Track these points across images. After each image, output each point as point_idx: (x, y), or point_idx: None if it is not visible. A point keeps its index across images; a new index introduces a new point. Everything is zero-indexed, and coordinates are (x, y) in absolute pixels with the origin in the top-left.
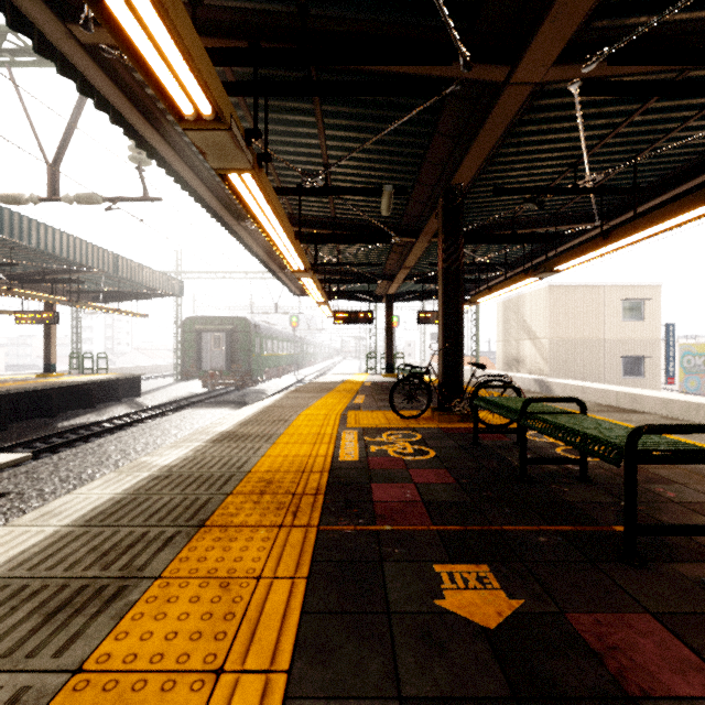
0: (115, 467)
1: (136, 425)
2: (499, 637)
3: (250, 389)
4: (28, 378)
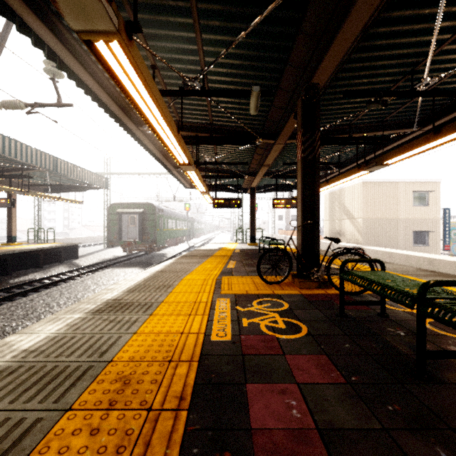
0: (37, 319)
1: (67, 281)
2: None
3: (156, 253)
4: None
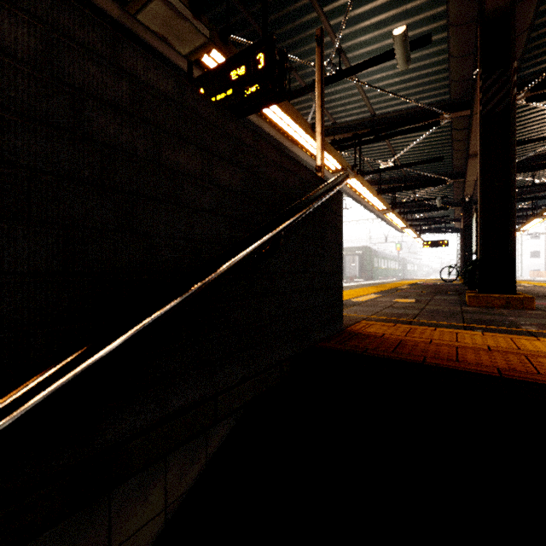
0: None
1: None
2: (431, 286)
3: None
4: None
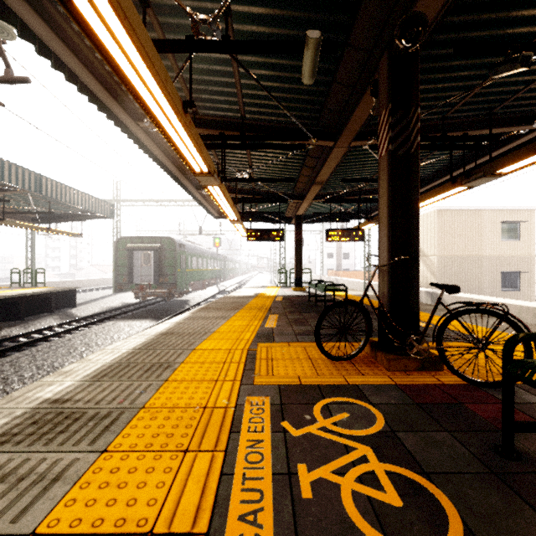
0: None
1: (51, 340)
2: None
3: (176, 299)
4: None
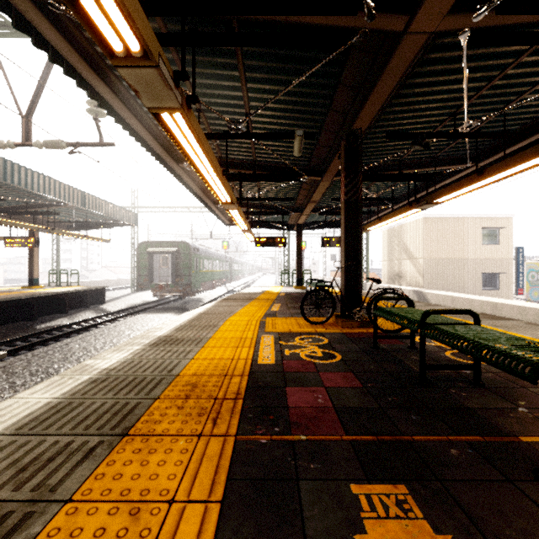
0: (77, 362)
1: (98, 327)
2: None
3: (190, 298)
4: (15, 289)
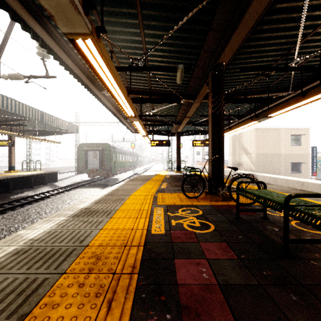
0: (31, 222)
1: (50, 197)
2: None
3: (111, 178)
4: None
